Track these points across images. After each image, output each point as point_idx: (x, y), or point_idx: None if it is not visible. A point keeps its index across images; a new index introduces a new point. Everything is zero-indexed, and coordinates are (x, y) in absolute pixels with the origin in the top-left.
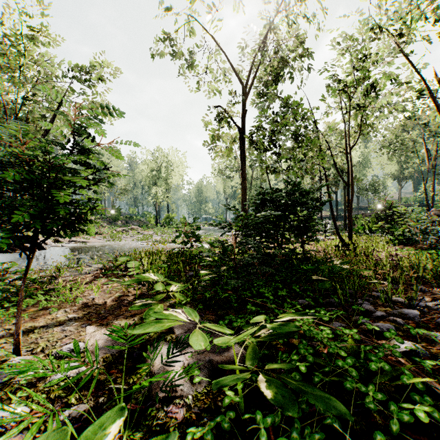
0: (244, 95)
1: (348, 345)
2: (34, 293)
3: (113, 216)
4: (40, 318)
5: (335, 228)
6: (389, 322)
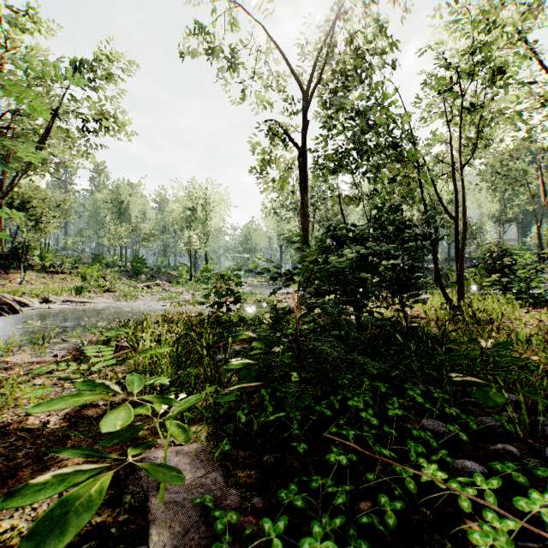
0: (305, 101)
1: None
2: None
3: (135, 269)
4: None
5: (439, 283)
6: None
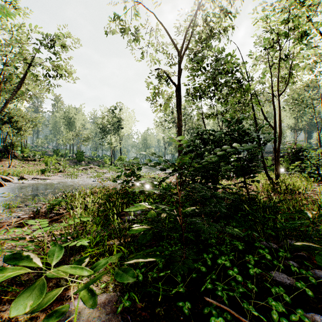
0: (180, 57)
1: None
2: None
3: (78, 158)
4: None
5: (264, 168)
6: None
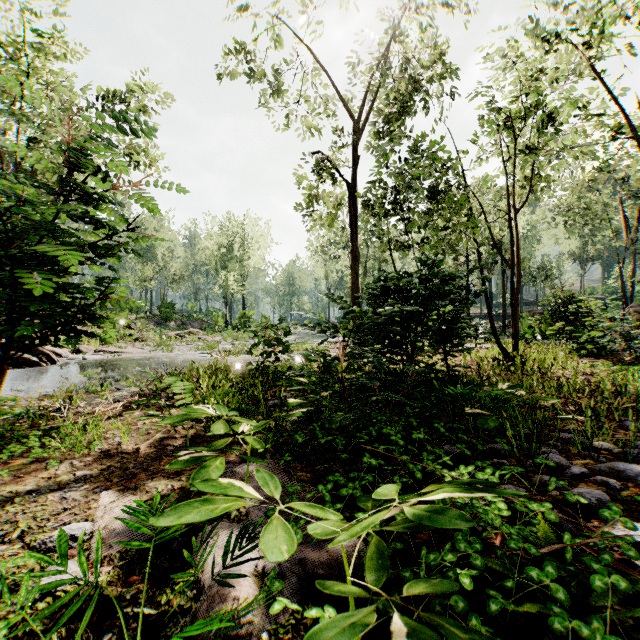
0: (355, 134)
1: (538, 532)
2: (27, 435)
3: (163, 315)
4: (30, 477)
5: (493, 332)
6: (595, 486)
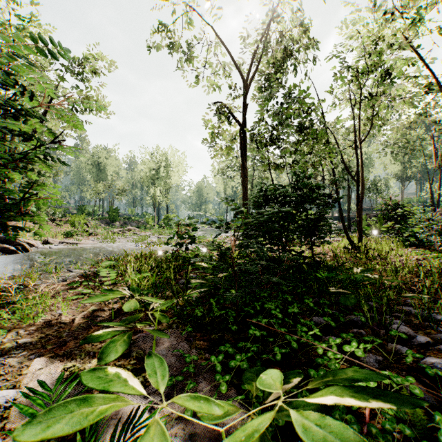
0: (245, 89)
1: None
2: None
3: (111, 217)
4: None
5: (344, 229)
6: (440, 354)
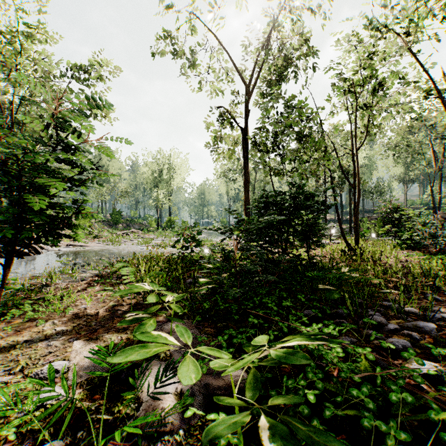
0: (247, 95)
1: (361, 367)
2: (22, 303)
3: (114, 220)
4: (26, 331)
5: (341, 232)
6: (403, 337)
